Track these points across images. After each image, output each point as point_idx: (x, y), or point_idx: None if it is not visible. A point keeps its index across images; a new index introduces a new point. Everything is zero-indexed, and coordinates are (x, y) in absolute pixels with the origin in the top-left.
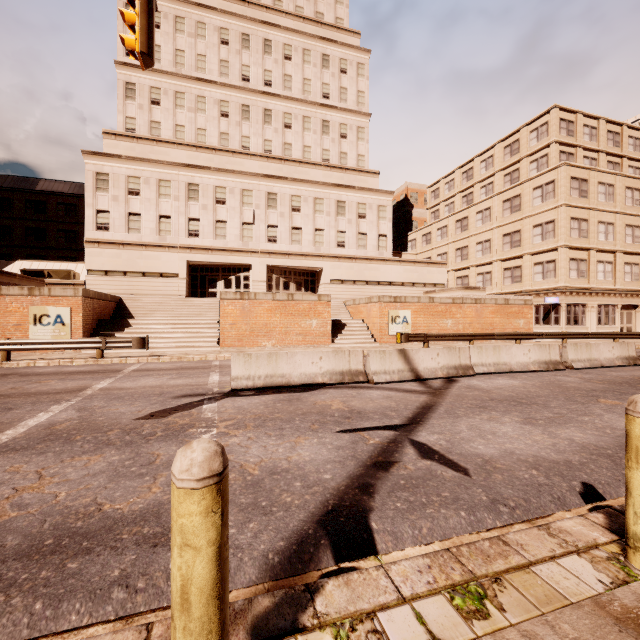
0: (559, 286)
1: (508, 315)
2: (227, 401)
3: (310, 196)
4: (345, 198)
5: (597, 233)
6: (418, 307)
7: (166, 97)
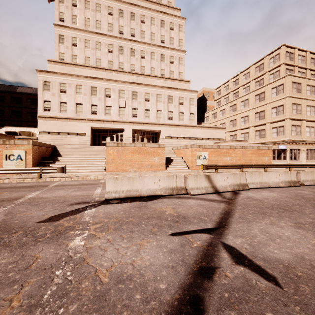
0: (286, 139)
1: (259, 155)
2: (101, 207)
3: (154, 93)
4: (172, 94)
5: (306, 111)
6: (211, 150)
7: (80, 42)
